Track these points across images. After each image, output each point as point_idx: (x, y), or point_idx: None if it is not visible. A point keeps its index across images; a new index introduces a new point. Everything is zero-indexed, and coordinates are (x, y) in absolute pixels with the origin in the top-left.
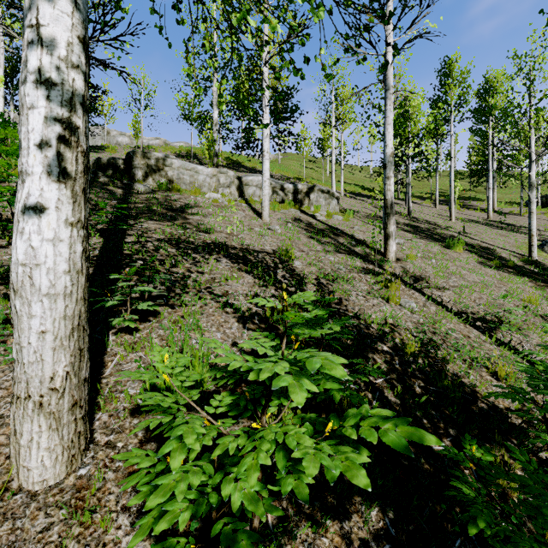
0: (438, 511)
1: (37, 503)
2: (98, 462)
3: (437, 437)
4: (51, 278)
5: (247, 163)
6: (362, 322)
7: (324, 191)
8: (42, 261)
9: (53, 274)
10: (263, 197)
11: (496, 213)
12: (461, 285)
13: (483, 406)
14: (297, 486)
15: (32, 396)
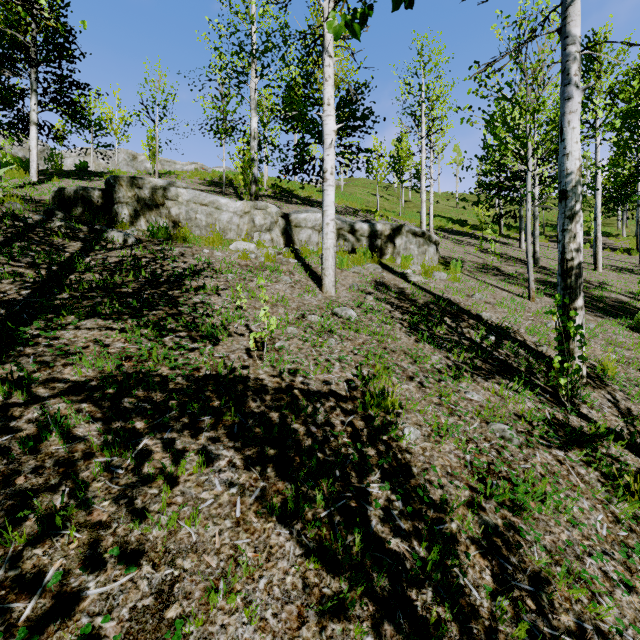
0: None
1: None
2: None
3: None
4: None
5: (300, 192)
6: None
7: (417, 233)
8: None
9: None
10: (324, 251)
11: None
12: None
13: None
14: None
15: None
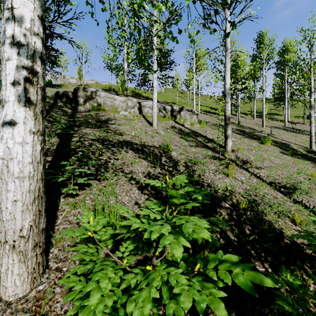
0: (263, 312)
1: (11, 309)
2: (51, 281)
3: (261, 262)
4: (20, 167)
5: (144, 94)
6: (213, 189)
7: (189, 110)
8: (14, 156)
9: (21, 164)
10: (153, 114)
11: (289, 123)
12: (271, 166)
13: (287, 241)
14: (176, 309)
15: (8, 241)
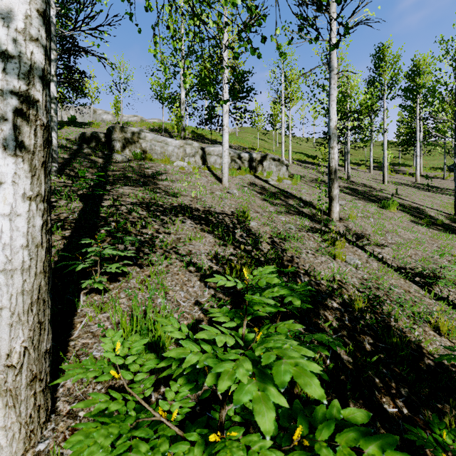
0: None
1: None
2: (58, 435)
3: (390, 398)
4: (8, 254)
5: (209, 136)
6: (312, 279)
7: (275, 159)
8: None
9: (9, 249)
10: (223, 165)
11: (422, 177)
12: (398, 242)
13: (430, 362)
14: None
15: None
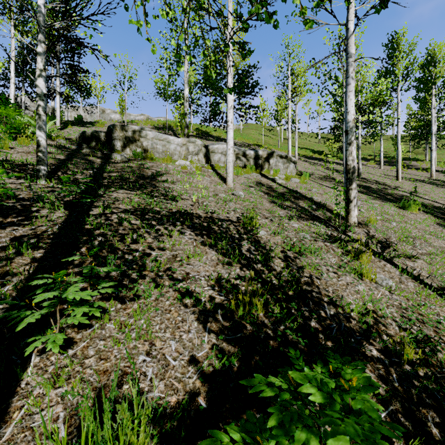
0: None
1: None
2: None
3: None
4: None
5: (213, 133)
6: (340, 310)
7: (283, 156)
8: None
9: None
10: (227, 164)
11: (437, 172)
12: (430, 252)
13: None
14: None
15: None
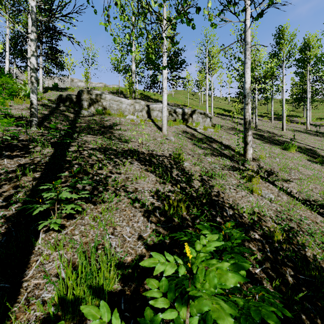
0: None
1: None
2: None
3: None
4: None
5: (153, 97)
6: (236, 212)
7: (202, 113)
8: None
9: None
10: (163, 118)
11: (311, 125)
12: (300, 178)
13: None
14: None
15: None
